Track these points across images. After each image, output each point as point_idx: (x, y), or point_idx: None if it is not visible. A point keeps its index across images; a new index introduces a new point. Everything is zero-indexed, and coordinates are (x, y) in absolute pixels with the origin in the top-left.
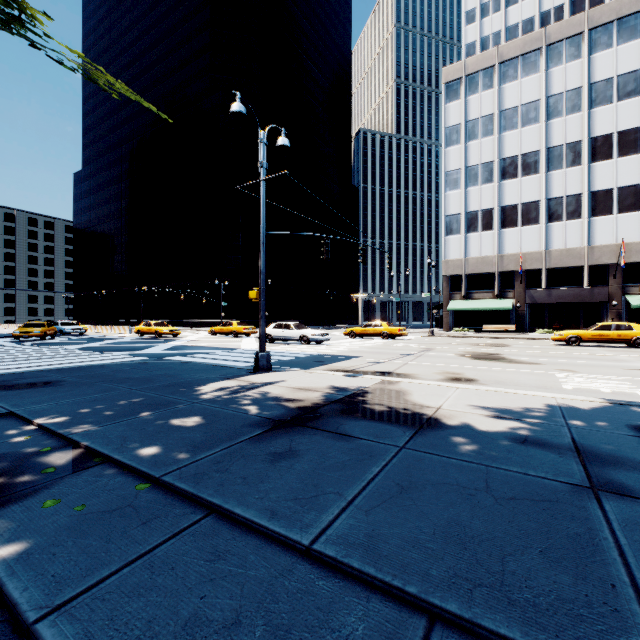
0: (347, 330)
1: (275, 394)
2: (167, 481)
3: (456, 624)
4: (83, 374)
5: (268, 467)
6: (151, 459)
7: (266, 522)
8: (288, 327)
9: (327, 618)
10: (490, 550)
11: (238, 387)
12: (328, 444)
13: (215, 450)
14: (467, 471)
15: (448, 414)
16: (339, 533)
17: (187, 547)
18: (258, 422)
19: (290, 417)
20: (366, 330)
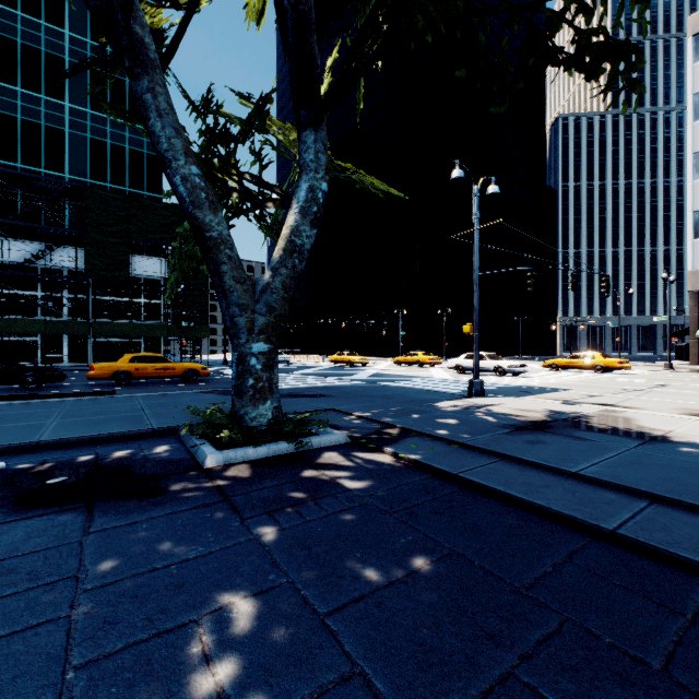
0: (547, 362)
1: (502, 412)
2: (469, 444)
3: (669, 502)
4: (335, 391)
5: (528, 446)
6: (448, 435)
7: (544, 463)
8: (480, 358)
9: (594, 492)
10: (698, 488)
11: (466, 405)
12: (567, 441)
13: (485, 436)
14: (691, 463)
15: (680, 435)
16: (592, 471)
17: (503, 466)
18: (502, 426)
19: (526, 425)
20: (572, 362)
